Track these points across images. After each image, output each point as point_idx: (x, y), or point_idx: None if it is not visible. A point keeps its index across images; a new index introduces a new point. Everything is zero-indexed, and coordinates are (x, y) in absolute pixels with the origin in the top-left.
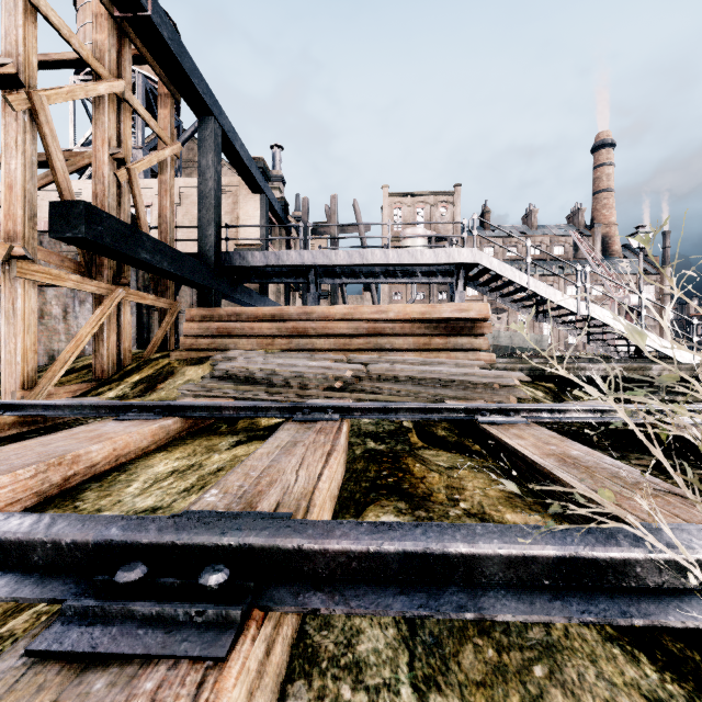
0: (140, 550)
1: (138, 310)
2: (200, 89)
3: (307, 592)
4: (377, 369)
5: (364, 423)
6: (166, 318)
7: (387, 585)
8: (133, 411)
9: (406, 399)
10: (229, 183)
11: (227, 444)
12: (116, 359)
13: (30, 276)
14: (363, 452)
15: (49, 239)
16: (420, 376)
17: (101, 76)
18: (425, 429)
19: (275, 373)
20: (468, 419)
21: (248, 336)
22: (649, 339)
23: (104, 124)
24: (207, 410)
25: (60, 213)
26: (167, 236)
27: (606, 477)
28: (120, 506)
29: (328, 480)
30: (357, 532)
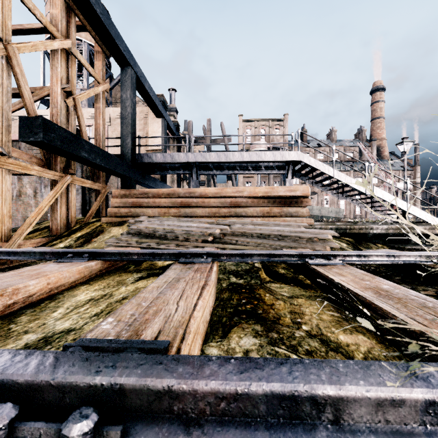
0: (17, 388)
1: (83, 192)
2: (121, 48)
3: (175, 437)
4: (237, 228)
5: (228, 264)
6: (99, 196)
7: (255, 427)
8: (68, 256)
9: (256, 248)
10: (142, 111)
11: (132, 279)
12: (66, 222)
13: (6, 167)
14: (228, 285)
15: (25, 145)
16: (265, 233)
17: (55, 36)
18: (270, 268)
19: (169, 231)
20: (301, 262)
21: (152, 207)
22: (412, 210)
23: (58, 68)
24: (120, 255)
25: (26, 124)
26: (100, 143)
27: (417, 307)
28: (43, 328)
29: (201, 309)
30: (225, 371)
